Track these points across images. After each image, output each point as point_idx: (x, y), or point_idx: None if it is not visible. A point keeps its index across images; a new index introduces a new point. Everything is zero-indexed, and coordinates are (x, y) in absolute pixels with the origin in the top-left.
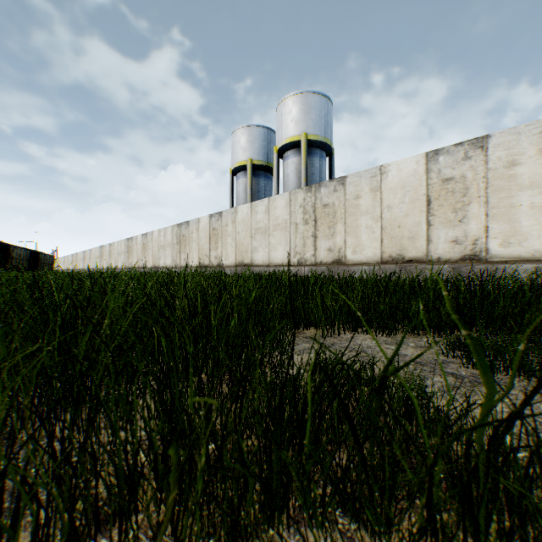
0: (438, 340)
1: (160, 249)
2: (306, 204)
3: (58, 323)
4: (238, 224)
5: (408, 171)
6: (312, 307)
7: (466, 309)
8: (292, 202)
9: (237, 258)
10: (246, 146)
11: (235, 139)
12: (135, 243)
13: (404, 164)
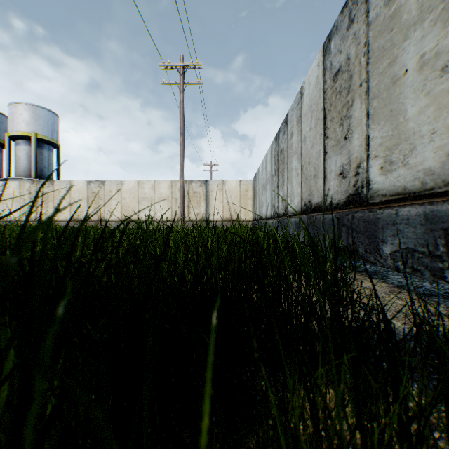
0: None
1: None
2: (32, 190)
3: None
4: None
5: (81, 186)
6: None
7: None
8: (23, 187)
9: None
10: None
11: None
12: None
13: (80, 183)
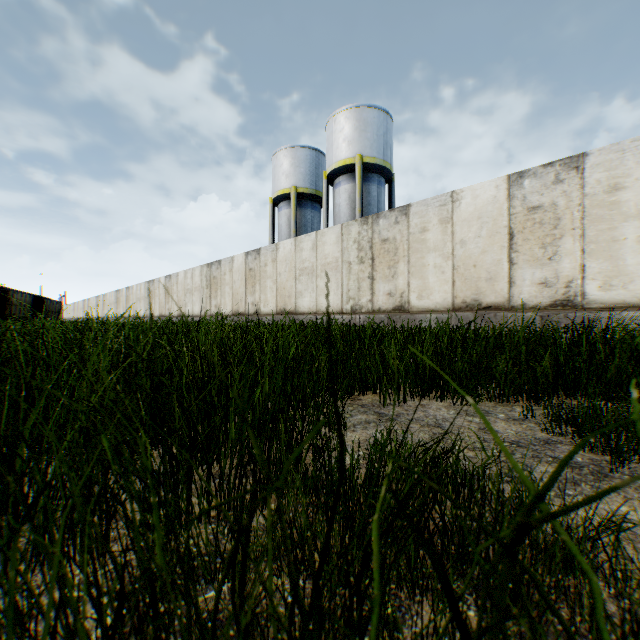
0: (534, 409)
1: (187, 294)
2: (361, 239)
3: (22, 391)
4: (279, 264)
5: (486, 198)
6: (369, 366)
7: (568, 369)
8: (344, 237)
9: (278, 305)
10: (289, 170)
11: (276, 162)
12: (157, 287)
13: (481, 190)
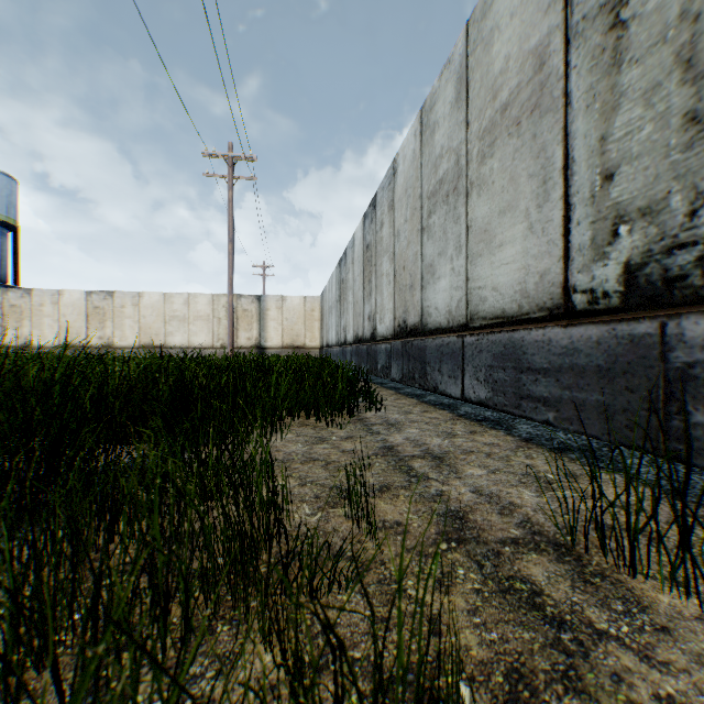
0: None
1: None
2: None
3: None
4: None
5: (77, 297)
6: None
7: None
8: None
9: None
10: None
11: None
12: None
13: (75, 293)
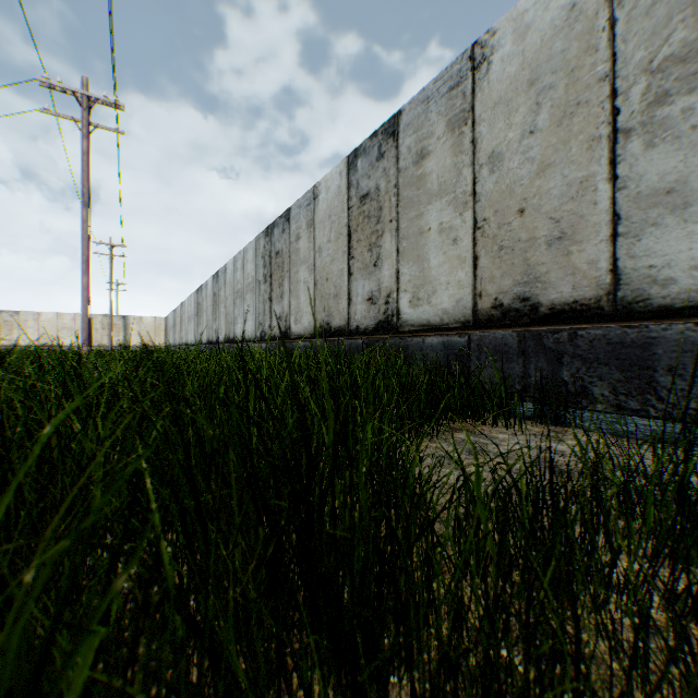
0: None
1: None
2: None
3: None
4: None
5: None
6: None
7: None
8: None
9: None
10: None
11: None
12: None
13: None
